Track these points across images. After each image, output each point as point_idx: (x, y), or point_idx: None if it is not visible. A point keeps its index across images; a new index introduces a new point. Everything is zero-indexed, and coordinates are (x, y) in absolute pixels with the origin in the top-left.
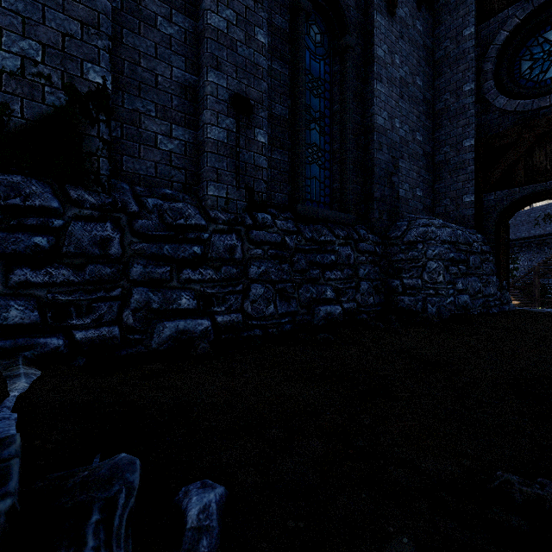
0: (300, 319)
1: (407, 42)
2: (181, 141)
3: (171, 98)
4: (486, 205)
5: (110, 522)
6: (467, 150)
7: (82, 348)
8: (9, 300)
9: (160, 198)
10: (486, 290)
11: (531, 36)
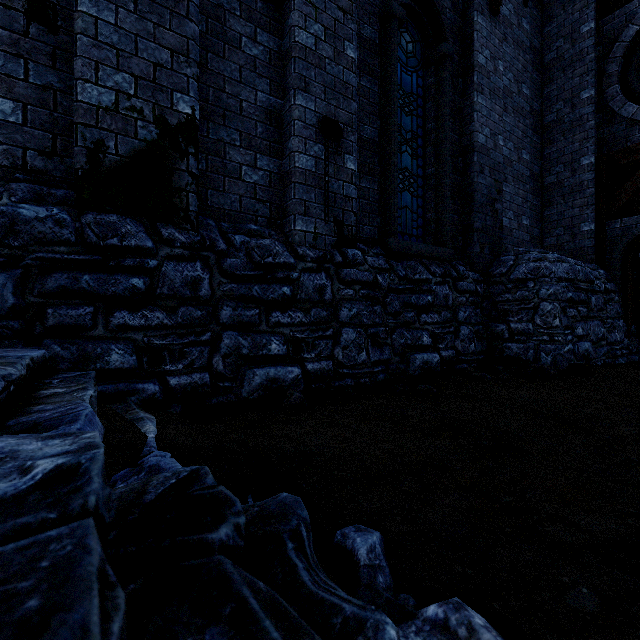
0: (394, 368)
1: (511, 45)
2: (266, 172)
3: (255, 125)
4: (610, 235)
5: (303, 550)
6: (585, 169)
7: (175, 394)
8: (110, 344)
9: (246, 235)
10: (610, 336)
11: None
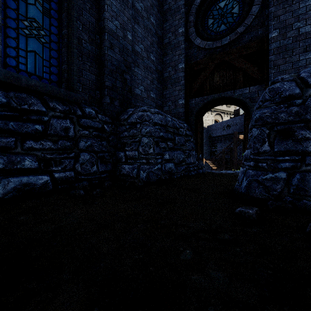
0: None
1: None
2: None
3: None
4: (191, 106)
5: None
6: (180, 70)
7: None
8: None
9: None
10: (188, 160)
11: (213, 4)
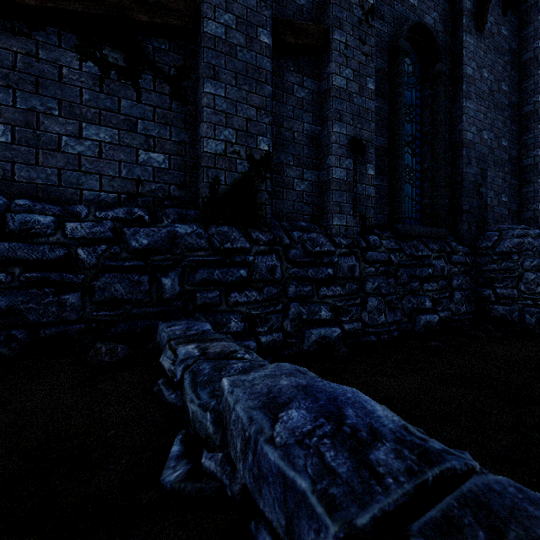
0: (404, 327)
1: (492, 51)
2: (309, 182)
3: (303, 148)
4: None
5: None
6: None
7: (264, 348)
8: (229, 315)
9: (299, 230)
10: None
11: None
